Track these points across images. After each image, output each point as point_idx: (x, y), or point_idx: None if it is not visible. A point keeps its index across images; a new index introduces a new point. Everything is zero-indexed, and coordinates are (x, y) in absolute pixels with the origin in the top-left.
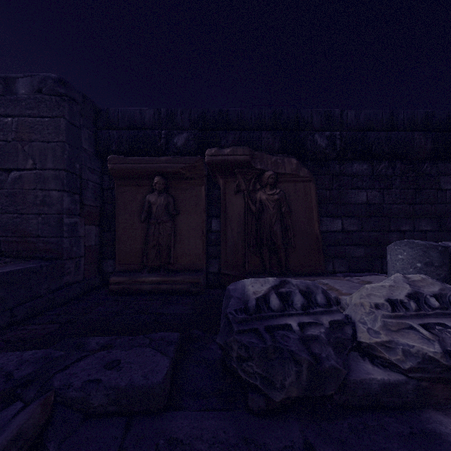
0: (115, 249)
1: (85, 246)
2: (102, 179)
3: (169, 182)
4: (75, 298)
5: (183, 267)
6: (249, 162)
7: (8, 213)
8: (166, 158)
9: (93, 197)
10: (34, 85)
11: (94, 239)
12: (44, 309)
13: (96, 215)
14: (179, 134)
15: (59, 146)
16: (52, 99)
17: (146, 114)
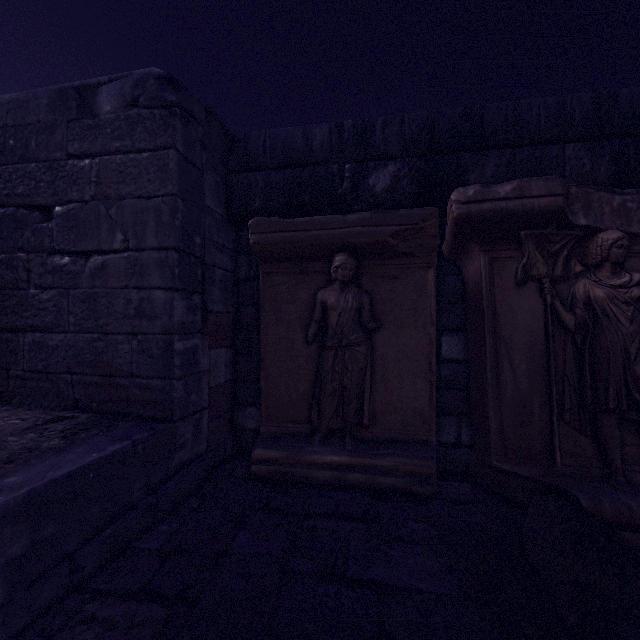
0: (261, 393)
1: (210, 388)
2: (236, 262)
3: (361, 265)
4: (194, 490)
5: (388, 434)
6: (562, 211)
7: (84, 331)
8: (360, 217)
9: (222, 296)
10: (125, 94)
11: (223, 372)
12: (139, 531)
13: (227, 327)
14: (379, 169)
15: (166, 205)
16: (155, 116)
17: (316, 135)
